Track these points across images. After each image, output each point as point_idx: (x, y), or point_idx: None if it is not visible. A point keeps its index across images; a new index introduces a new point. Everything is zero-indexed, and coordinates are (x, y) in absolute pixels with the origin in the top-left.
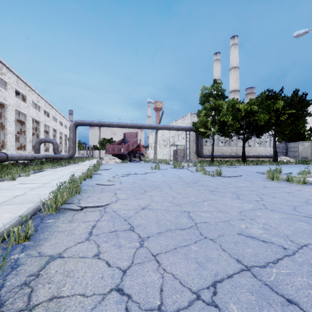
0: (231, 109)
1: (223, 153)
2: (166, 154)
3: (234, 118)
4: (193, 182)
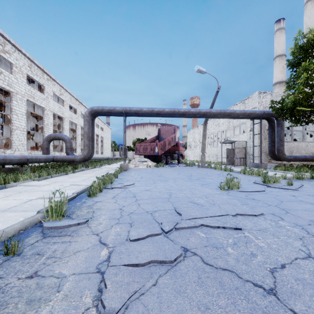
0: None
1: (312, 153)
2: (213, 154)
3: None
4: None
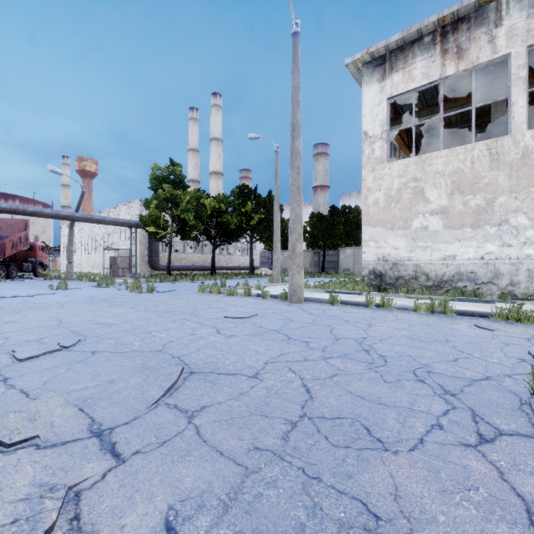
0: (196, 204)
1: (192, 264)
2: (99, 264)
3: (198, 217)
4: (104, 300)
